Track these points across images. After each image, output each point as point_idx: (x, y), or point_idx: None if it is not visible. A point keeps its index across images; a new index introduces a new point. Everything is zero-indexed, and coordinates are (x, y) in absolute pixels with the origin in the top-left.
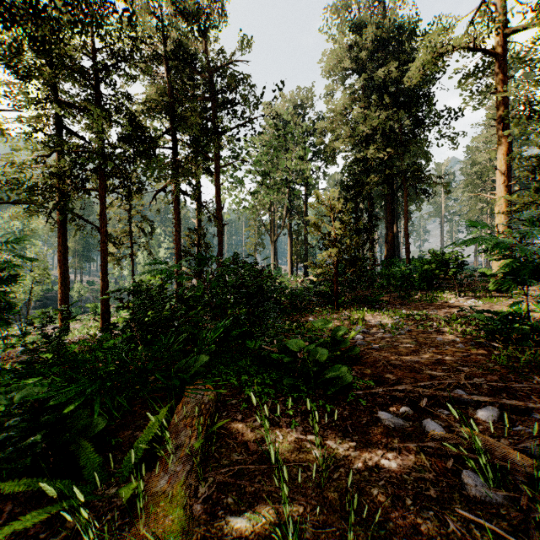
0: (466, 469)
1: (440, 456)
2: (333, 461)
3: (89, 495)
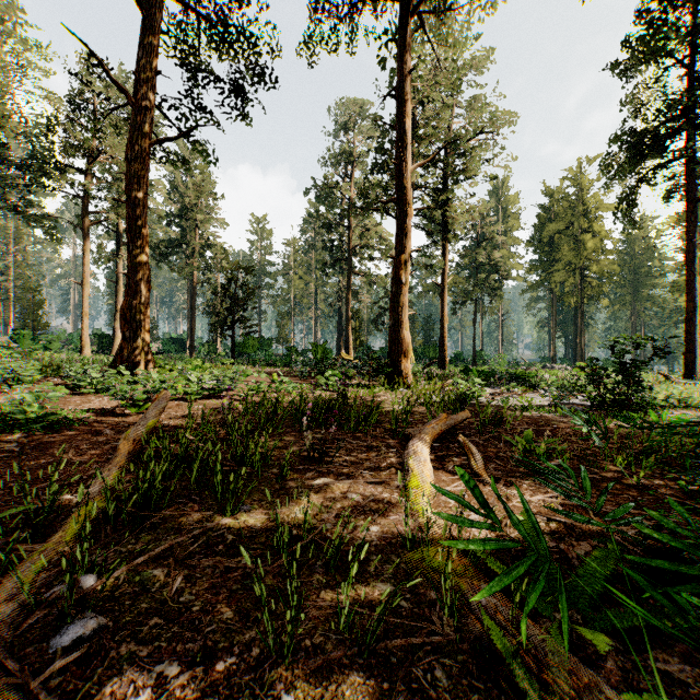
0: (54, 656)
1: (52, 690)
2: (260, 683)
3: (569, 602)
